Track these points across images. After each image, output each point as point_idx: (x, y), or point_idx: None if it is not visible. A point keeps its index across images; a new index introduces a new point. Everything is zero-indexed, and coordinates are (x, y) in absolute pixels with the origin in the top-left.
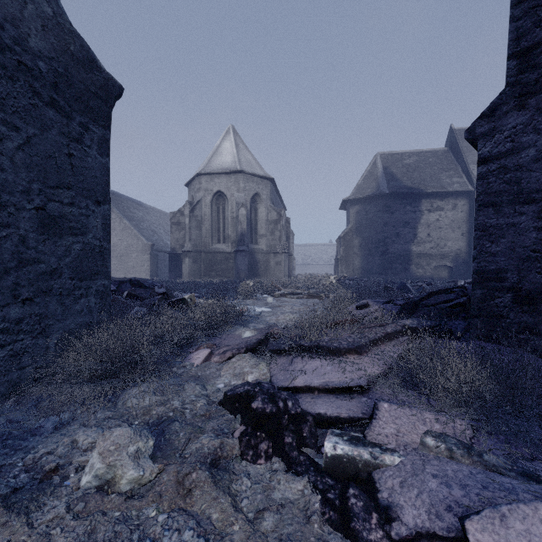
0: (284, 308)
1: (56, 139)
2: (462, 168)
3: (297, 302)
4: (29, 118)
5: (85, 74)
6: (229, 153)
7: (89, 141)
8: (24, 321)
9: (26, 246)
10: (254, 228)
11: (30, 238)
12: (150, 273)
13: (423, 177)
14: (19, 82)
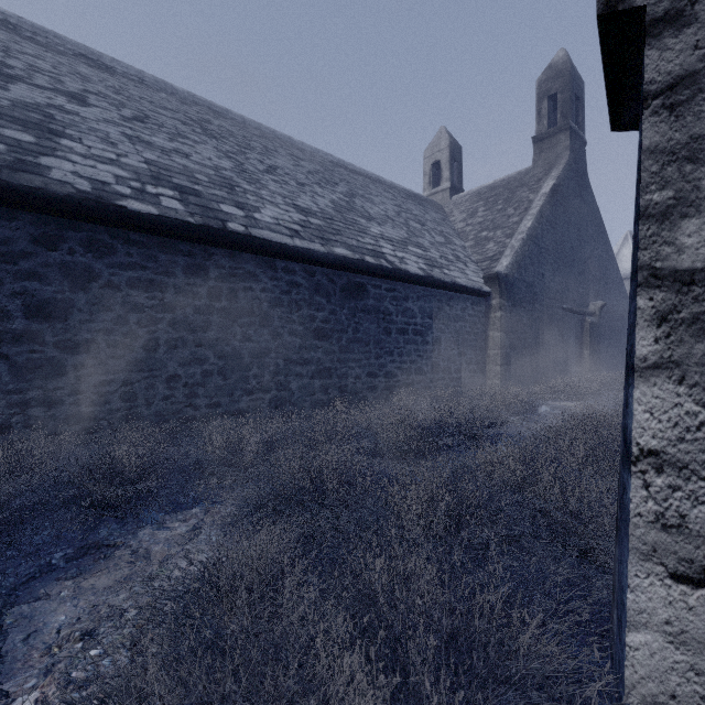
0: None
1: None
2: None
3: None
4: None
5: None
6: (629, 260)
7: None
8: None
9: None
10: None
11: None
12: None
13: None
14: None
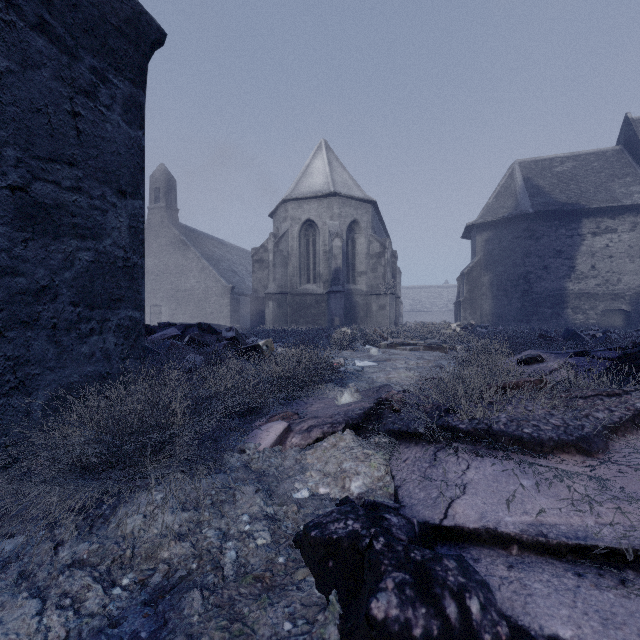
0: (394, 363)
1: (49, 85)
2: None
3: (412, 355)
4: None
5: None
6: (321, 173)
7: (108, 99)
8: None
9: None
10: (351, 264)
11: None
12: (230, 320)
13: (584, 188)
14: None
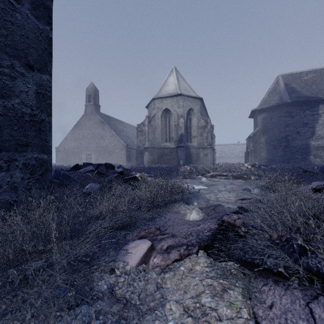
0: (217, 187)
1: None
2: None
3: (227, 182)
4: None
5: None
6: (173, 84)
7: None
8: None
9: None
10: (189, 131)
11: None
12: (125, 161)
13: (321, 88)
14: None
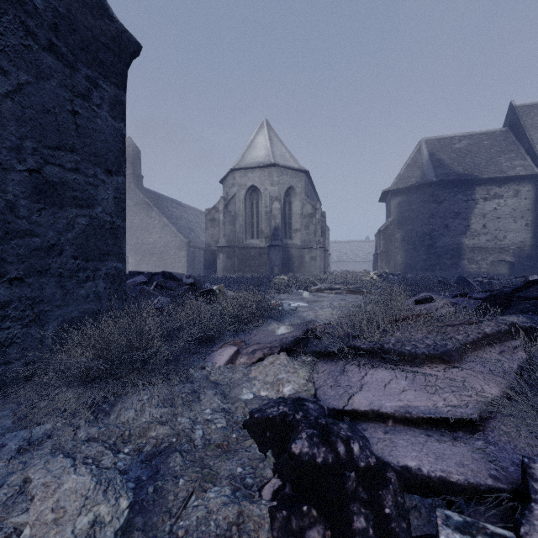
0: (322, 303)
1: (56, 91)
2: (526, 149)
3: (336, 298)
4: (20, 61)
5: (94, 21)
6: (263, 147)
7: (98, 100)
8: (11, 305)
9: (15, 215)
10: (288, 222)
11: (21, 205)
12: (187, 269)
13: (477, 162)
14: (6, 16)
